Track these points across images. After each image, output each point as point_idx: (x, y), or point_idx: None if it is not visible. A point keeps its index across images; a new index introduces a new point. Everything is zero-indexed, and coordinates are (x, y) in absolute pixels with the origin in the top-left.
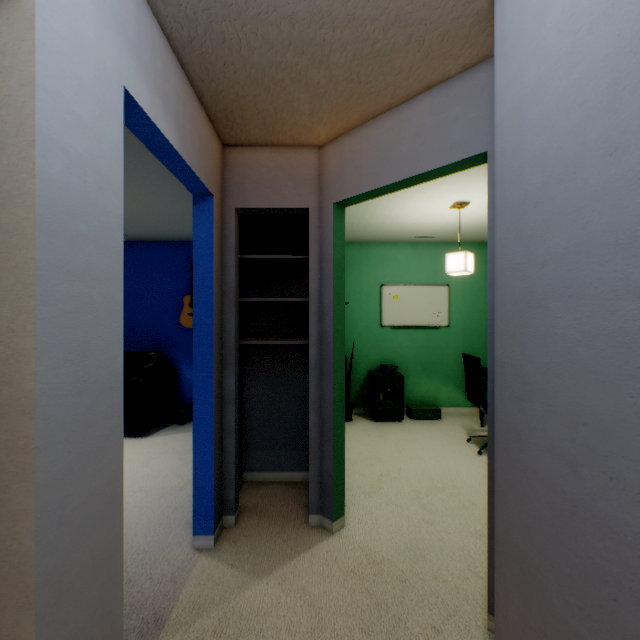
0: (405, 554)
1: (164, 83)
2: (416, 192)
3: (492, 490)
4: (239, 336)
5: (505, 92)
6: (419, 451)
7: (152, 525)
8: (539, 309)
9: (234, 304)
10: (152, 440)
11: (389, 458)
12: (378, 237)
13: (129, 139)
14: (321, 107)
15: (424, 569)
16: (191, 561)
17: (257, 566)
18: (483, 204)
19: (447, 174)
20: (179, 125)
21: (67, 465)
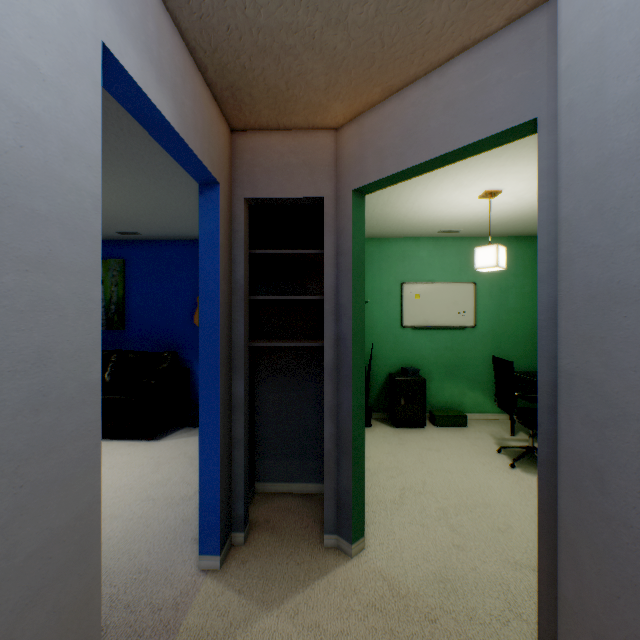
0: (434, 586)
1: (158, 48)
2: (442, 180)
3: (544, 525)
4: (250, 337)
5: (575, 26)
6: (444, 462)
7: (157, 540)
8: (634, 305)
9: (243, 303)
10: (164, 443)
11: (412, 469)
12: (399, 232)
13: (132, 126)
14: (338, 79)
15: (457, 607)
16: (195, 584)
17: (267, 594)
18: (516, 193)
19: (485, 150)
20: (177, 100)
21: (16, 504)
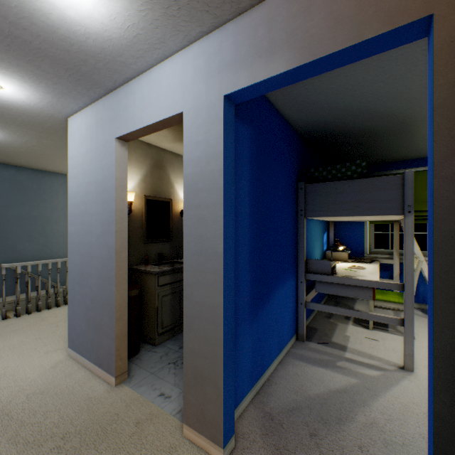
0: None
1: (268, 37)
2: None
3: None
4: None
5: None
6: None
7: None
8: None
9: None
10: None
11: None
12: None
13: None
14: None
15: None
16: None
17: None
18: None
19: None
20: (296, 41)
21: (194, 281)
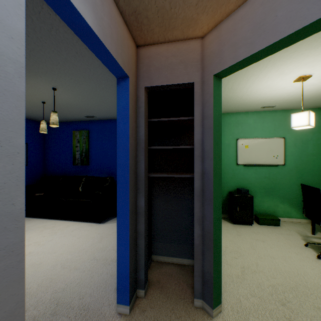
0: None
1: None
2: (270, 70)
3: None
4: (149, 171)
5: None
6: (269, 250)
7: (95, 287)
8: None
9: (143, 150)
10: (106, 225)
11: (247, 253)
12: (235, 109)
13: (82, 50)
14: None
15: None
16: None
17: None
18: None
19: None
20: (97, 14)
21: None
